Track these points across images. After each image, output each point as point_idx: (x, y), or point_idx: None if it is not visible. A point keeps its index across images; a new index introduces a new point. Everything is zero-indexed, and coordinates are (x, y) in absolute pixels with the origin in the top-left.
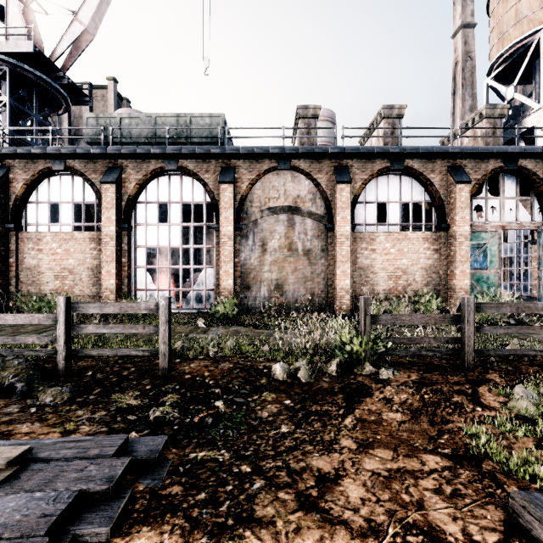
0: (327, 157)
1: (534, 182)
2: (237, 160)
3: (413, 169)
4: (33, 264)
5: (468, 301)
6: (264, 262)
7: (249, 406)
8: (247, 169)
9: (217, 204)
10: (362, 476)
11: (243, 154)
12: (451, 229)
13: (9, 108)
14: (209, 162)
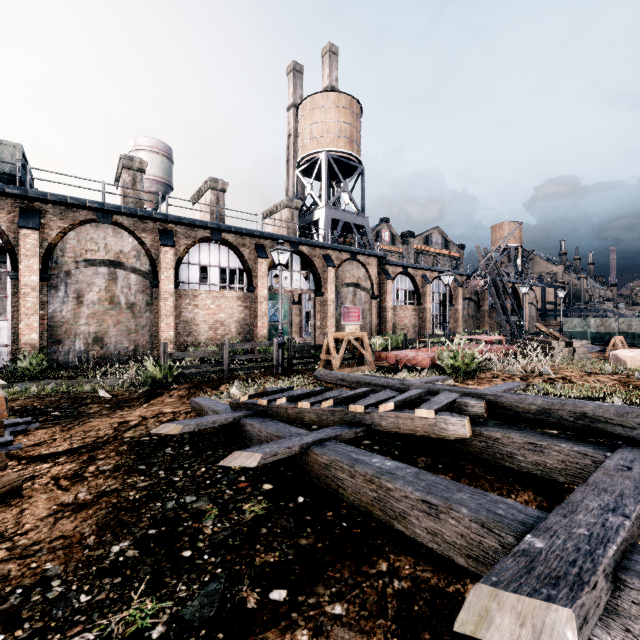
0: (152, 219)
1: (309, 262)
2: (44, 204)
3: (229, 242)
4: None
5: (226, 342)
6: (80, 315)
7: (79, 411)
8: (57, 216)
9: (14, 249)
10: (143, 411)
11: (53, 201)
12: (256, 291)
13: None
14: (1, 199)
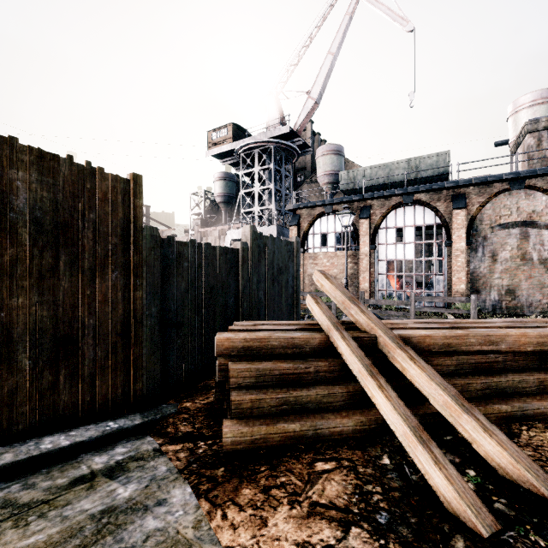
0: None
1: None
2: (467, 188)
3: None
4: (312, 272)
5: None
6: (494, 270)
7: None
8: (476, 194)
9: (448, 225)
10: None
11: (475, 184)
12: None
13: (273, 171)
14: (440, 193)
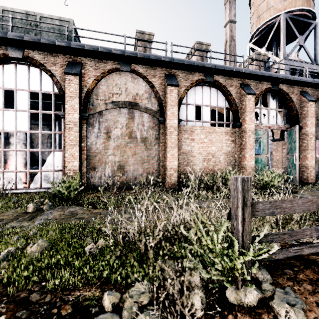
0: (159, 65)
1: (286, 100)
2: (84, 58)
3: (219, 82)
4: None
5: None
6: (108, 147)
7: None
8: (93, 66)
9: (64, 94)
10: None
11: (89, 52)
12: (243, 126)
13: None
14: (56, 56)
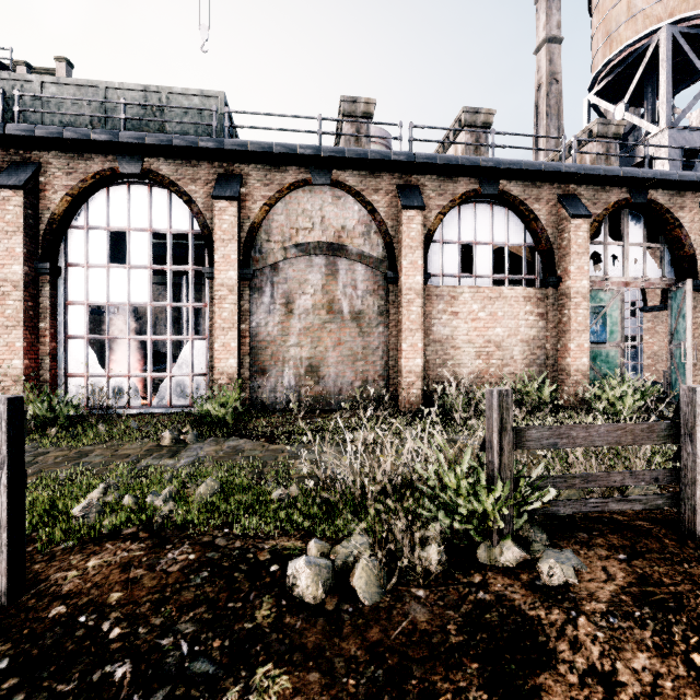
0: (387, 169)
1: (666, 223)
2: (246, 165)
3: (511, 195)
4: None
5: None
6: (289, 331)
7: None
8: (261, 180)
9: (211, 235)
10: None
11: (255, 155)
12: (564, 284)
13: None
14: (197, 165)
